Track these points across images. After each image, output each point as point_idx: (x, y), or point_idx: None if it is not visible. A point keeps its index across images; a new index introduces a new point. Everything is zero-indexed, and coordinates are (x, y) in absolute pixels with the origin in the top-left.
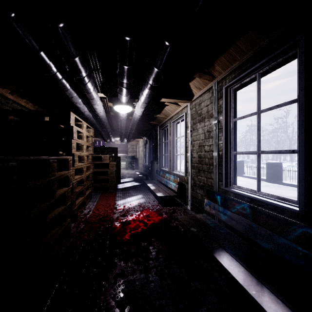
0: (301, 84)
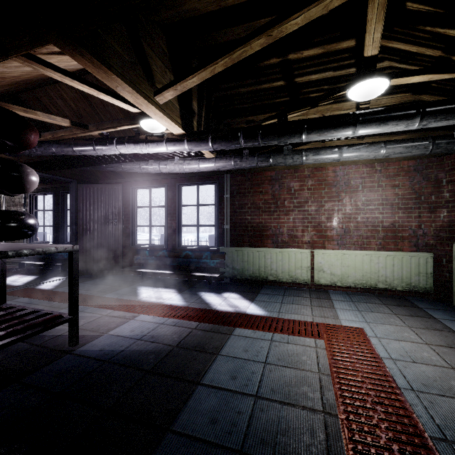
0: (53, 206)
